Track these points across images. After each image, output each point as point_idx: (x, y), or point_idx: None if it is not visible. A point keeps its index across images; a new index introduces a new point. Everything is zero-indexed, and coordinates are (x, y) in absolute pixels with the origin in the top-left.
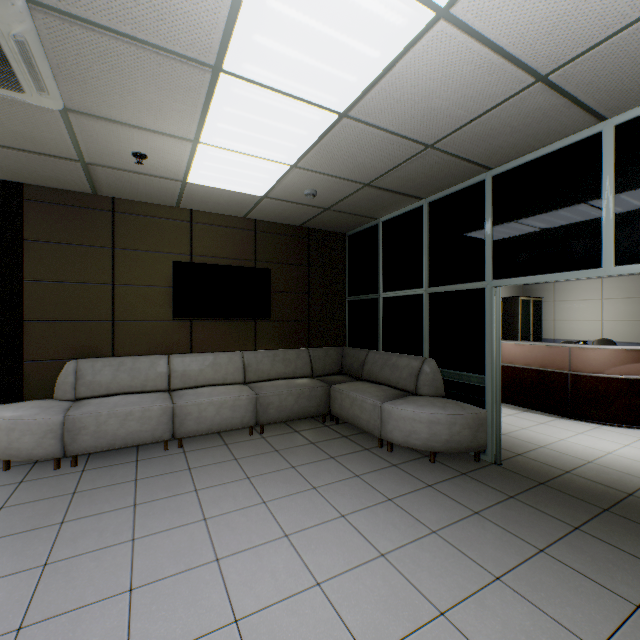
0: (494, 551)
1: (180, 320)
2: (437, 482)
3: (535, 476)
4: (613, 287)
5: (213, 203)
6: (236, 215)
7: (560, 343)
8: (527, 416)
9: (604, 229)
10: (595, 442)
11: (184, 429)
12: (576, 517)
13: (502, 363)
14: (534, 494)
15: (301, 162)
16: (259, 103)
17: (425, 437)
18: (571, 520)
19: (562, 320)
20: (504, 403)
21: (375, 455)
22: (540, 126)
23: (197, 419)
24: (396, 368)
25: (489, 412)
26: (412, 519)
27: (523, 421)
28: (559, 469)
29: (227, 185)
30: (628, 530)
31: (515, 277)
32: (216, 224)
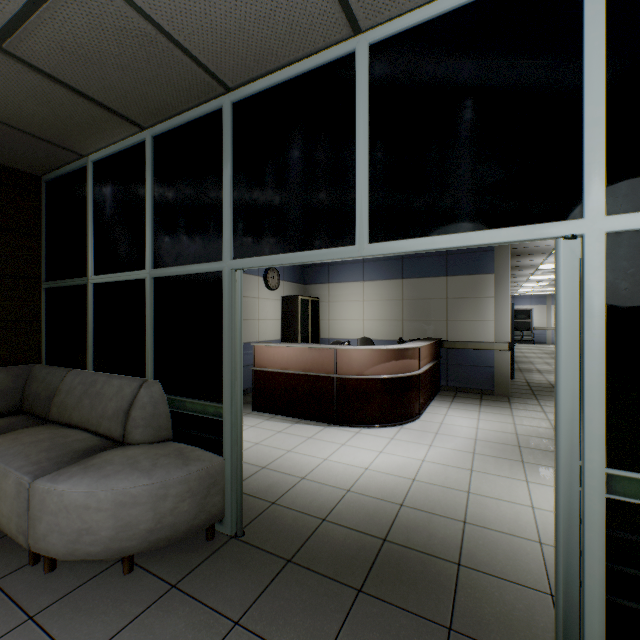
0: None
1: None
2: None
3: (284, 546)
4: (372, 290)
5: None
6: None
7: (331, 343)
8: (297, 430)
9: (358, 190)
10: (356, 455)
11: None
12: (323, 635)
13: (276, 369)
14: (274, 596)
15: None
16: None
17: (108, 536)
18: None
19: (335, 320)
20: (278, 414)
21: (2, 597)
22: None
23: None
24: (100, 399)
25: (228, 459)
26: None
27: (292, 439)
28: (316, 517)
29: None
30: (384, 632)
31: (260, 256)
32: None
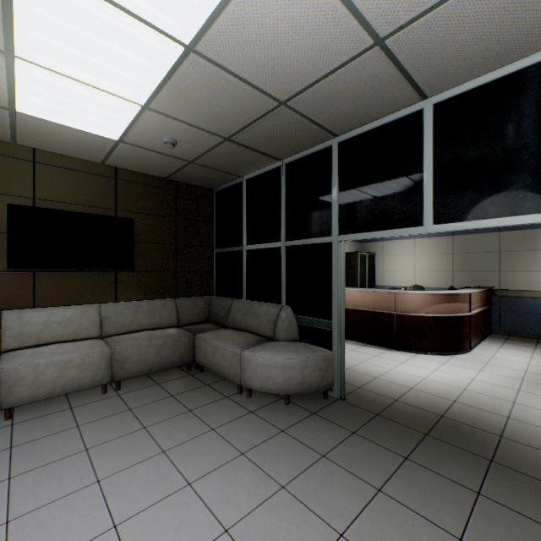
0: (338, 500)
1: (19, 271)
2: (290, 426)
3: (372, 408)
4: (422, 246)
5: (60, 142)
6: (92, 160)
7: (388, 289)
8: (365, 350)
9: (425, 193)
10: (414, 369)
11: (14, 397)
12: (405, 446)
13: (346, 306)
14: (372, 427)
15: (153, 103)
16: (82, 10)
17: (280, 381)
18: (402, 450)
19: (388, 271)
20: (348, 339)
21: (234, 402)
22: (377, 96)
23: (32, 384)
24: (257, 315)
25: (336, 353)
26: (263, 475)
27: (362, 355)
28: (390, 398)
29: (71, 121)
30: (444, 453)
31: (356, 233)
32: (67, 167)
